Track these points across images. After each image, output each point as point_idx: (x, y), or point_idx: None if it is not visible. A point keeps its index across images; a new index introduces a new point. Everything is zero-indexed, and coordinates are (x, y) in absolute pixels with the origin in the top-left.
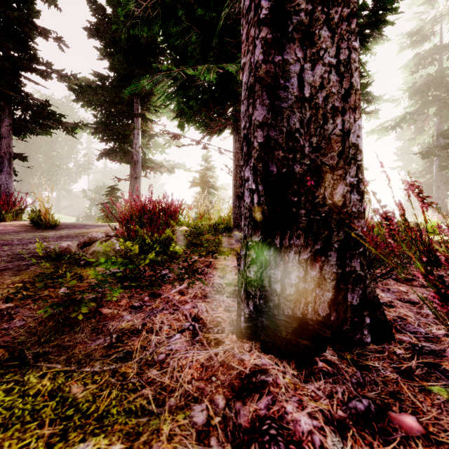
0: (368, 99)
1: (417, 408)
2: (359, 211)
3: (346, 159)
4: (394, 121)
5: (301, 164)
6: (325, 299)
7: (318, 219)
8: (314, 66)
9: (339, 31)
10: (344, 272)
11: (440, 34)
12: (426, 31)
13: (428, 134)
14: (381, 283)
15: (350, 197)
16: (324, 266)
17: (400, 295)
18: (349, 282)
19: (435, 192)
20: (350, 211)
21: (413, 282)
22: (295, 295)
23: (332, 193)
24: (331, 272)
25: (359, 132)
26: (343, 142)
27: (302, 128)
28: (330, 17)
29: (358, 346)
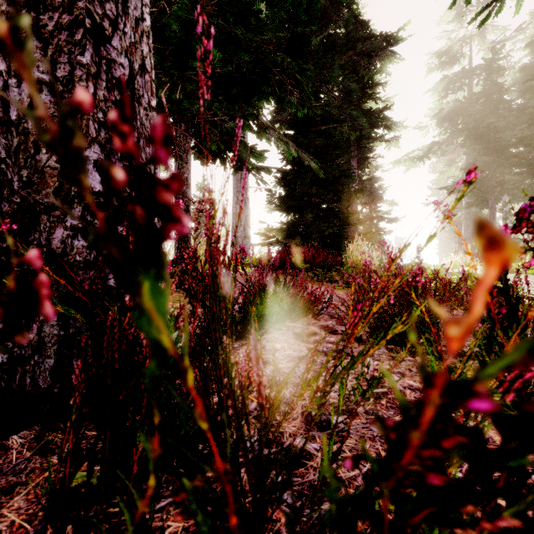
0: (387, 125)
1: (2, 504)
2: (87, 260)
3: (67, 197)
4: (421, 150)
5: (10, 202)
6: (47, 368)
7: (33, 269)
8: (21, 82)
9: (55, 42)
10: (67, 334)
11: (470, 57)
12: (456, 52)
13: (457, 167)
14: (268, 340)
15: (72, 243)
16: (43, 328)
17: (265, 354)
18: (74, 346)
19: (464, 232)
20: (72, 260)
21: (312, 337)
22: (10, 364)
23: (50, 238)
24: (52, 334)
25: (88, 165)
26: (61, 177)
27: (9, 157)
28: (40, 24)
29: (86, 423)
